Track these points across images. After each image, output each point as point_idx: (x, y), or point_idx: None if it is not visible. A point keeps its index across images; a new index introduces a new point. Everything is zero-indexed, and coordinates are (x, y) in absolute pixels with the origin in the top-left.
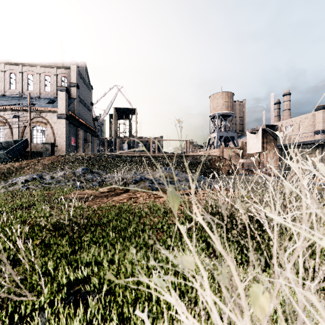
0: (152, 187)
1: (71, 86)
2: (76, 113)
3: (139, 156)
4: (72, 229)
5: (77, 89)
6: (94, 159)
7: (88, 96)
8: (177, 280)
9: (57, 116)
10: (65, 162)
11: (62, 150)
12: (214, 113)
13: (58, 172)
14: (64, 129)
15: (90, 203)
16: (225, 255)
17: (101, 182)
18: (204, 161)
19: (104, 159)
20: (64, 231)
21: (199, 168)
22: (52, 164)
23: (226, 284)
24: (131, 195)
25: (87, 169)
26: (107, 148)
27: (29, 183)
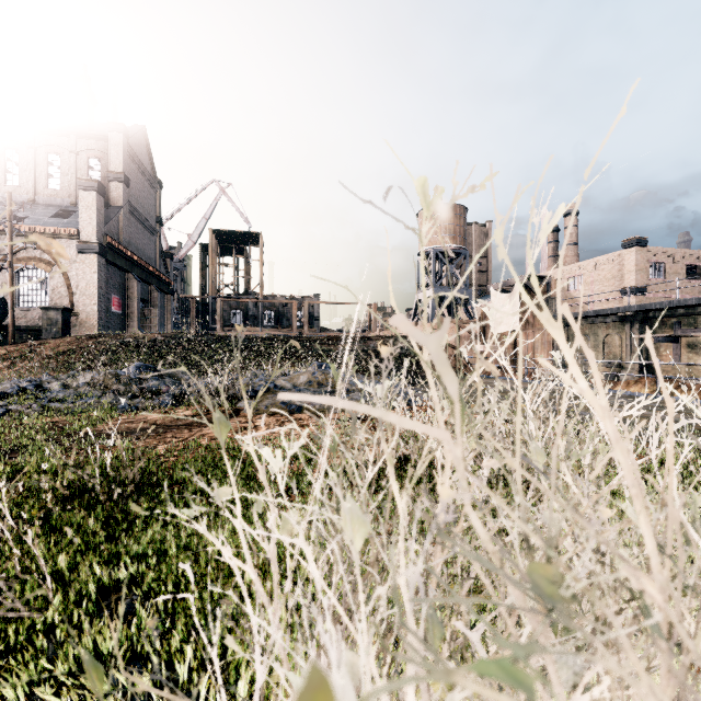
0: (288, 404)
1: (111, 179)
2: (124, 241)
3: (267, 338)
4: (110, 495)
5: (125, 186)
6: (165, 344)
7: (150, 204)
8: (209, 509)
9: (77, 246)
10: (96, 351)
11: (89, 324)
12: (426, 248)
13: (80, 375)
14: (94, 277)
15: (152, 441)
16: (267, 485)
17: (180, 396)
18: (404, 350)
19: (188, 344)
20: (93, 500)
21: (265, 389)
22: (64, 357)
23: (259, 512)
24: (244, 423)
25: (147, 368)
26: (194, 320)
27: (10, 399)
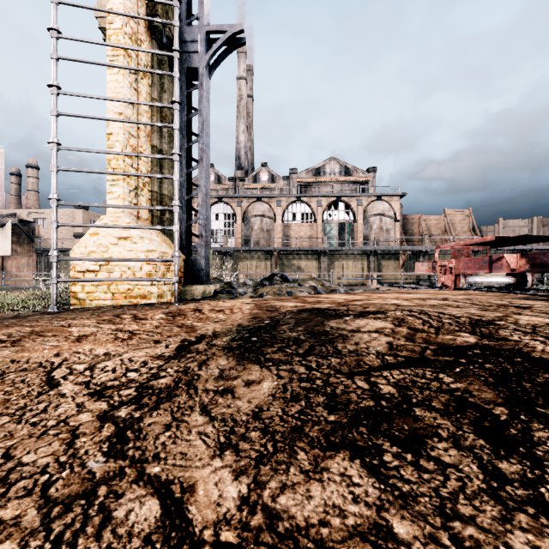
0: None
1: None
2: None
3: None
4: None
5: None
6: None
7: None
8: None
9: None
10: None
11: None
12: None
13: None
14: None
15: None
16: None
17: None
18: None
19: None
20: None
21: None
22: None
23: None
24: None
25: None
26: None
27: None
